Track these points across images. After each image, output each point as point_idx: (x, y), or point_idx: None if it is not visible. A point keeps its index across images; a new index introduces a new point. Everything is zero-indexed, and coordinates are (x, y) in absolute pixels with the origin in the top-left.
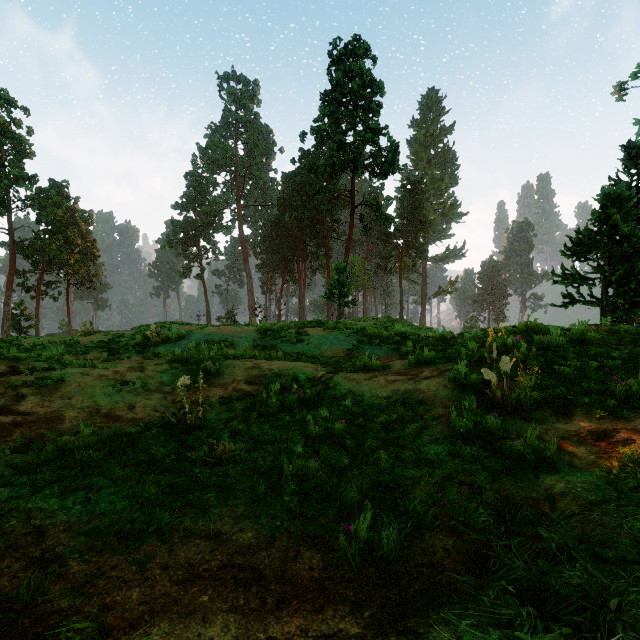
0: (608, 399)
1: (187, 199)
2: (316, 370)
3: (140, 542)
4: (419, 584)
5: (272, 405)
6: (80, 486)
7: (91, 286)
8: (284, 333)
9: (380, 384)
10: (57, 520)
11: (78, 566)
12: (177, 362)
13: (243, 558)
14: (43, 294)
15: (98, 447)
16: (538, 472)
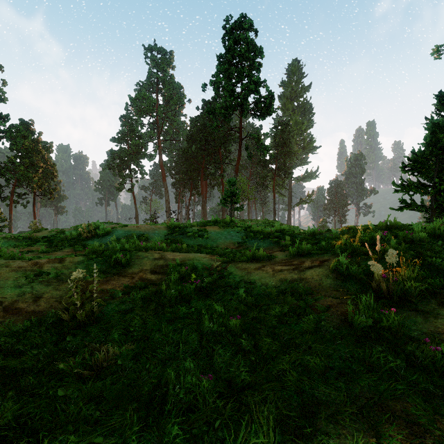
0: None
1: (122, 135)
2: (213, 260)
3: None
4: None
5: (171, 295)
6: None
7: (51, 197)
8: (188, 230)
9: (268, 273)
10: None
11: None
12: (93, 254)
13: None
14: (15, 202)
15: None
16: None
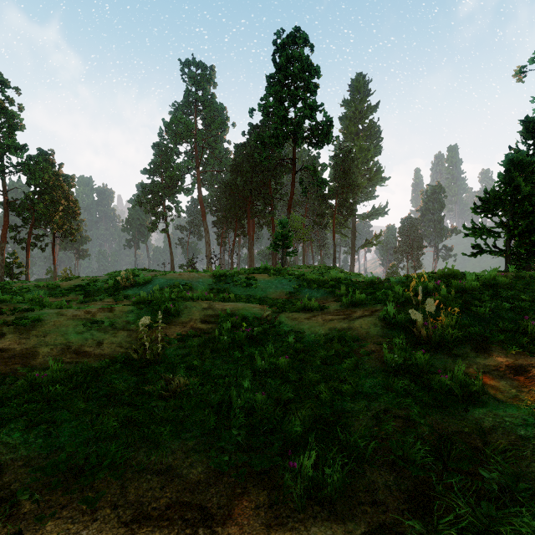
0: (521, 336)
1: (154, 166)
2: (263, 310)
3: (93, 479)
4: (364, 525)
5: (224, 342)
6: (44, 420)
7: (73, 239)
8: (235, 278)
9: (319, 323)
10: (17, 455)
11: (30, 505)
12: (142, 303)
13: (192, 495)
14: (32, 245)
15: (65, 382)
16: (466, 405)
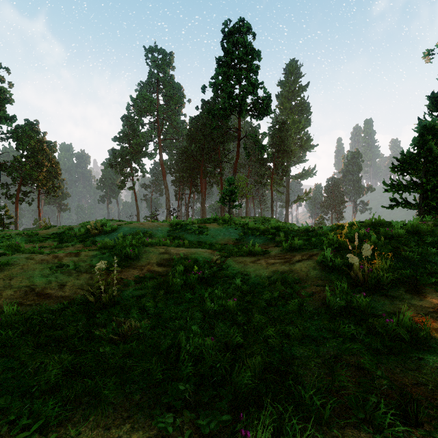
0: None
1: (123, 134)
2: (212, 255)
3: None
4: None
5: (177, 284)
6: None
7: (55, 195)
8: (189, 227)
9: (262, 266)
10: None
11: None
12: (105, 249)
13: None
14: (21, 200)
15: (18, 326)
16: (415, 351)
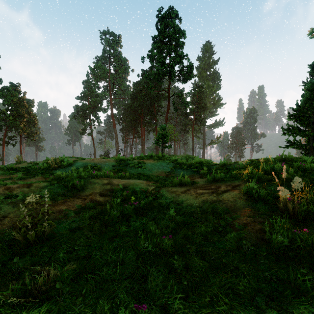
0: None
1: (84, 94)
2: (148, 185)
3: None
4: None
5: (114, 215)
6: None
7: (33, 139)
8: (131, 162)
9: (192, 196)
10: None
11: None
12: (55, 180)
13: None
14: (7, 143)
15: None
16: None
